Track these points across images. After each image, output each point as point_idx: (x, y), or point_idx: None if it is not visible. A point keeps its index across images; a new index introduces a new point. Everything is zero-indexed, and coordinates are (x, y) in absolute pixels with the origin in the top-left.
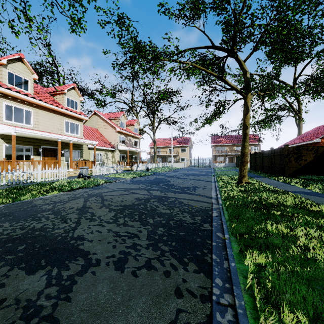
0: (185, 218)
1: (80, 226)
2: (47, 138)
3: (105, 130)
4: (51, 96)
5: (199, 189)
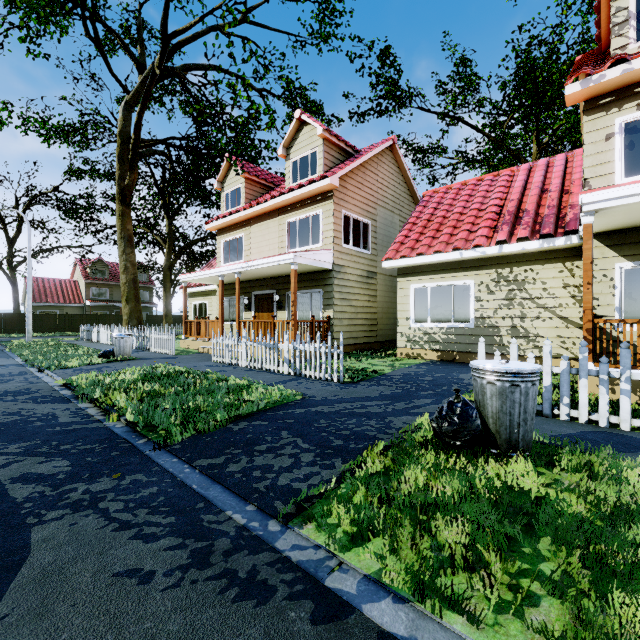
0: None
1: None
2: (231, 278)
3: None
4: None
5: None
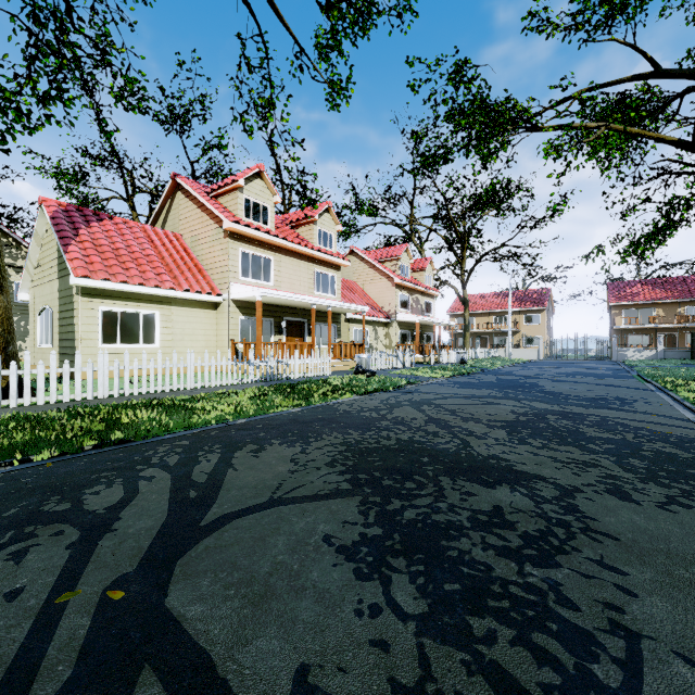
0: (668, 450)
1: (470, 443)
2: (295, 304)
3: (371, 283)
4: (292, 229)
5: (637, 402)
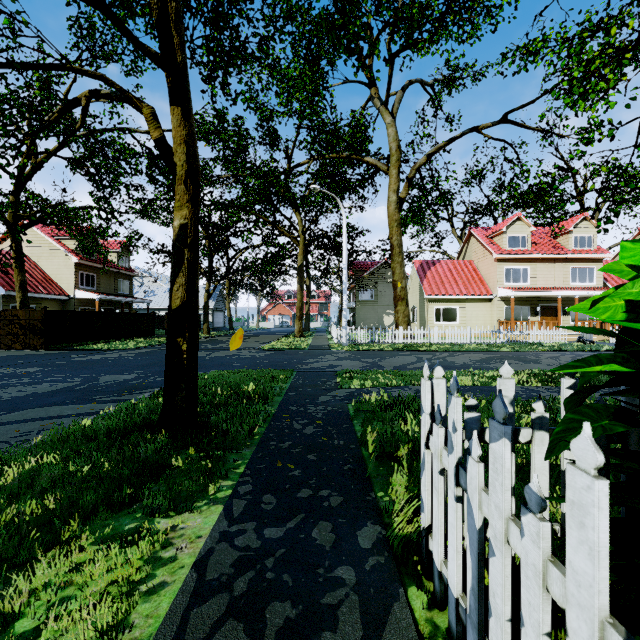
0: None
1: (544, 359)
2: (544, 295)
3: None
4: (552, 239)
5: None
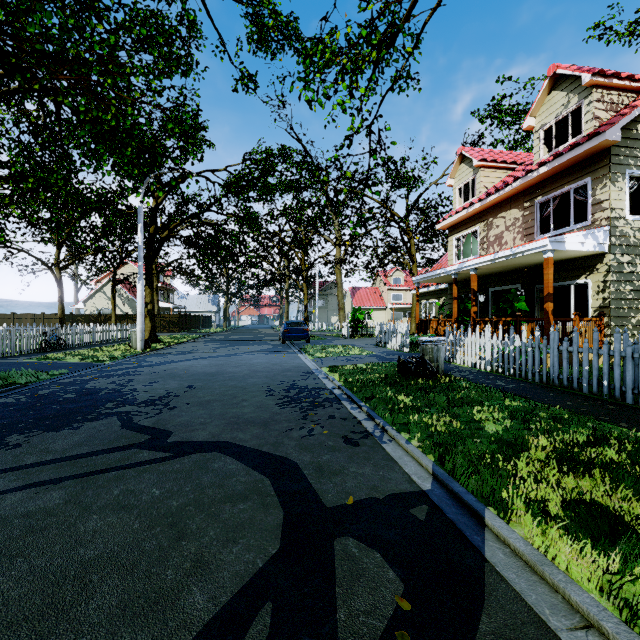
0: None
1: None
2: (408, 307)
3: None
4: None
5: None
